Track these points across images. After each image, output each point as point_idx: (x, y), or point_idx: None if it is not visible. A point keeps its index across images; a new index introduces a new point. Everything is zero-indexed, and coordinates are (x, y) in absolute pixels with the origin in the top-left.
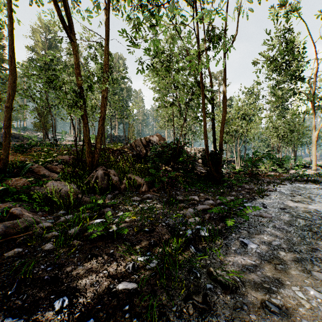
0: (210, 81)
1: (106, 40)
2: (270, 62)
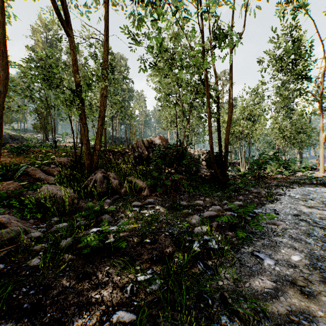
0: (215, 79)
1: (106, 36)
2: (276, 61)
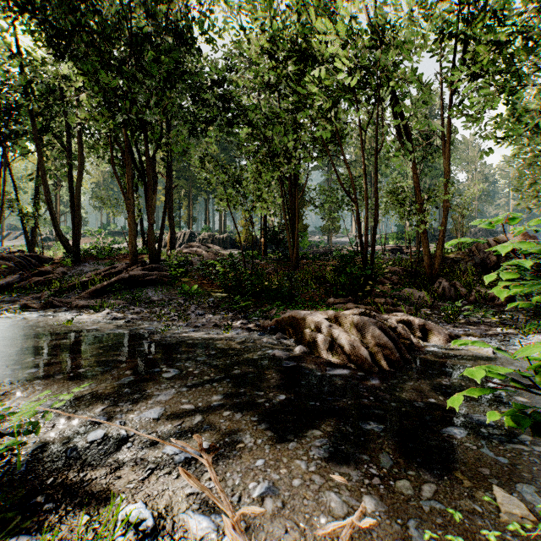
0: None
1: (447, 147)
2: None
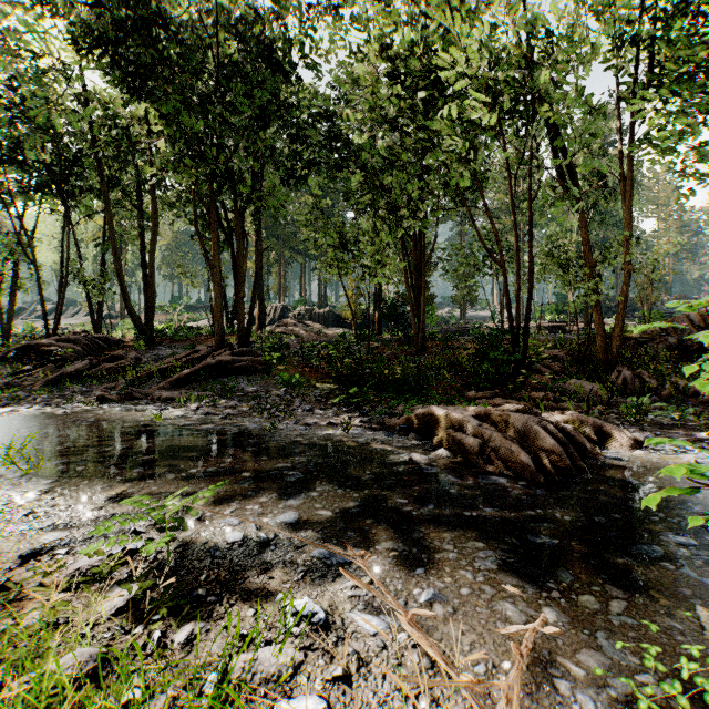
0: None
1: (629, 190)
2: None
